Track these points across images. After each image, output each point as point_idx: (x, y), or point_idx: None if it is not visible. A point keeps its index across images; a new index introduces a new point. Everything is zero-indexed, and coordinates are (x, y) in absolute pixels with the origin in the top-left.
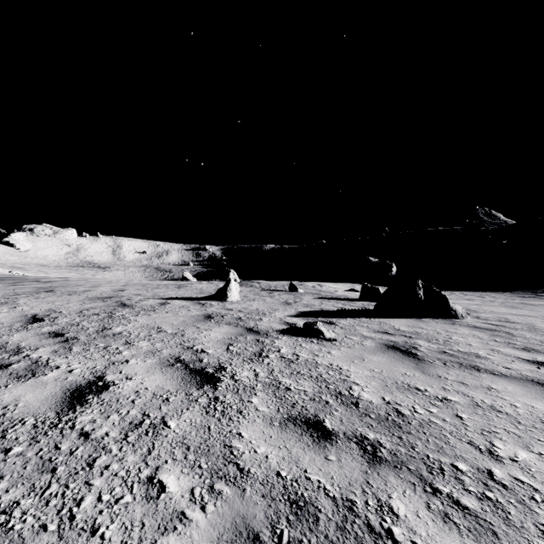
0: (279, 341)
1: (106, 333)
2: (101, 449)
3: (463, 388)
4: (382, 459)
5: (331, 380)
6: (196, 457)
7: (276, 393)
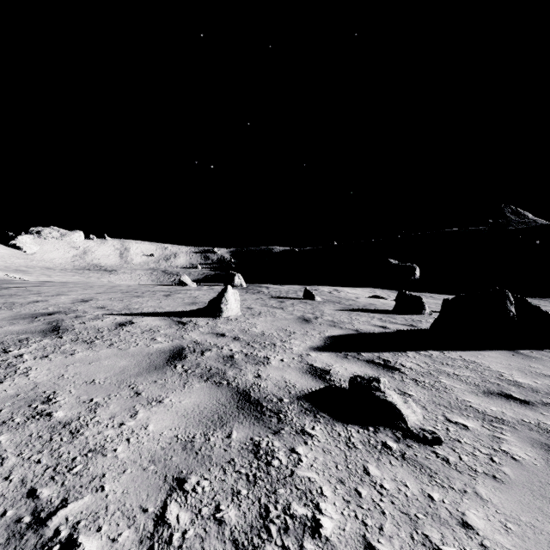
0: (308, 449)
1: None
2: None
3: None
4: None
5: None
6: None
7: None
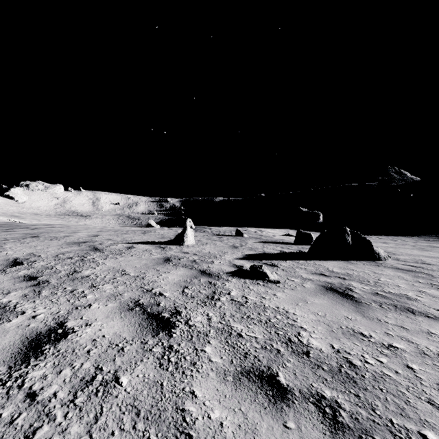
0: (229, 283)
1: (75, 276)
2: (45, 415)
3: (405, 333)
4: (345, 426)
5: (280, 325)
6: (146, 426)
7: (229, 341)
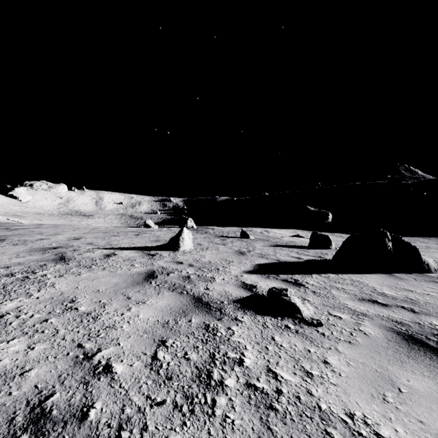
0: (238, 328)
1: None
2: None
3: None
4: None
5: None
6: None
7: None
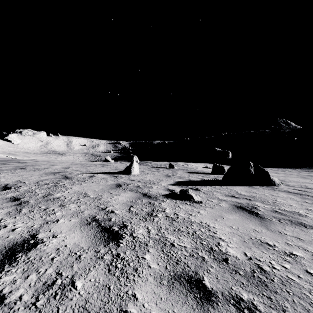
0: (164, 203)
1: (49, 198)
2: None
3: (301, 243)
4: None
5: (203, 236)
6: None
7: (164, 250)
